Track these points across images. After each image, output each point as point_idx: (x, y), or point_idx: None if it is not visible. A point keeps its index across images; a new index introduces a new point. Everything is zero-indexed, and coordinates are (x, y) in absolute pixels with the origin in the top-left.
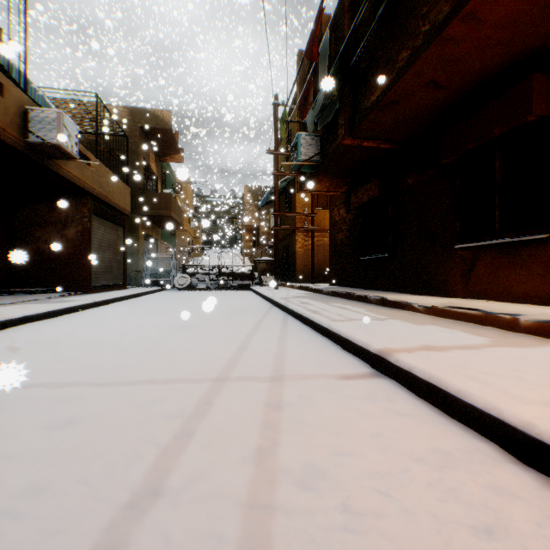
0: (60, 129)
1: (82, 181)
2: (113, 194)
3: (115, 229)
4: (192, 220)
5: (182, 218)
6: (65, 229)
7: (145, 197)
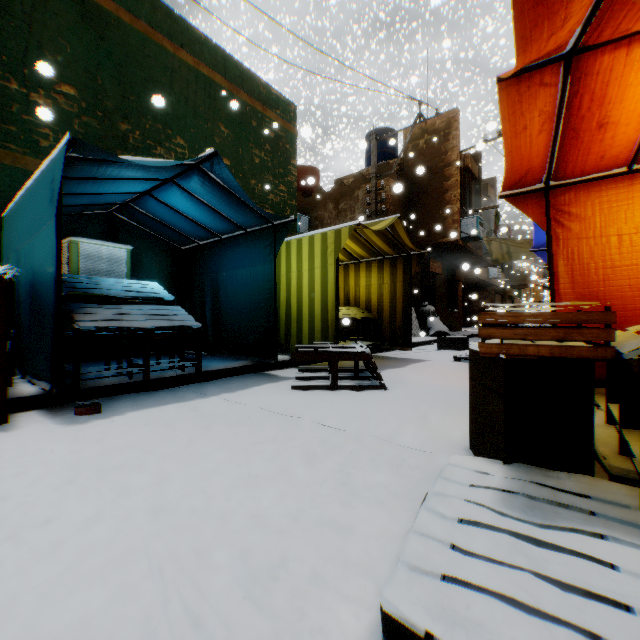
0: (498, 272)
1: (494, 282)
2: (499, 282)
3: (498, 297)
4: (531, 270)
5: (530, 281)
6: (484, 301)
7: (509, 275)
